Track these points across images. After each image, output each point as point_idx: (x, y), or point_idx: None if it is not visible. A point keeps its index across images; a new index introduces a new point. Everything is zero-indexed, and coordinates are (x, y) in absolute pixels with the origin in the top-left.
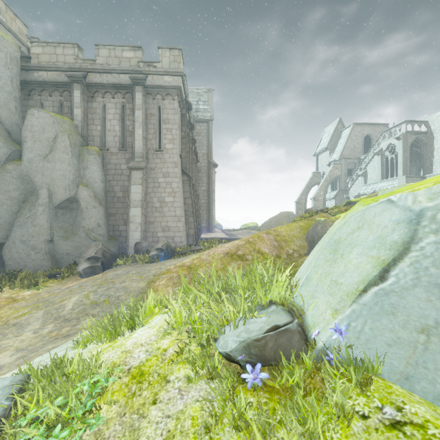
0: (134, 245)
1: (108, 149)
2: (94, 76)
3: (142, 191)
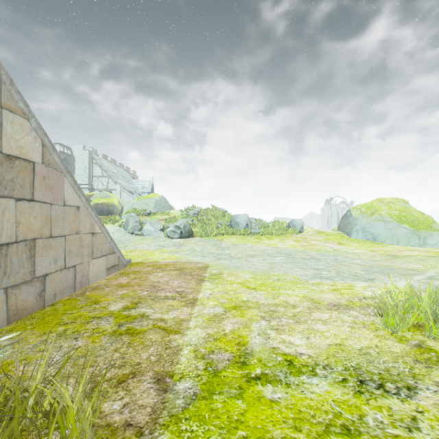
0: None
1: None
2: None
3: None
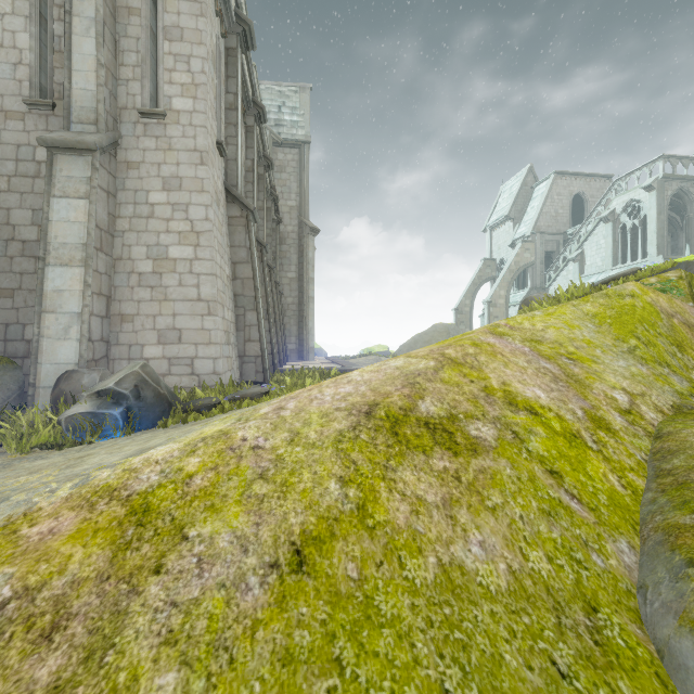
0: (54, 383)
1: None
2: None
3: (88, 217)
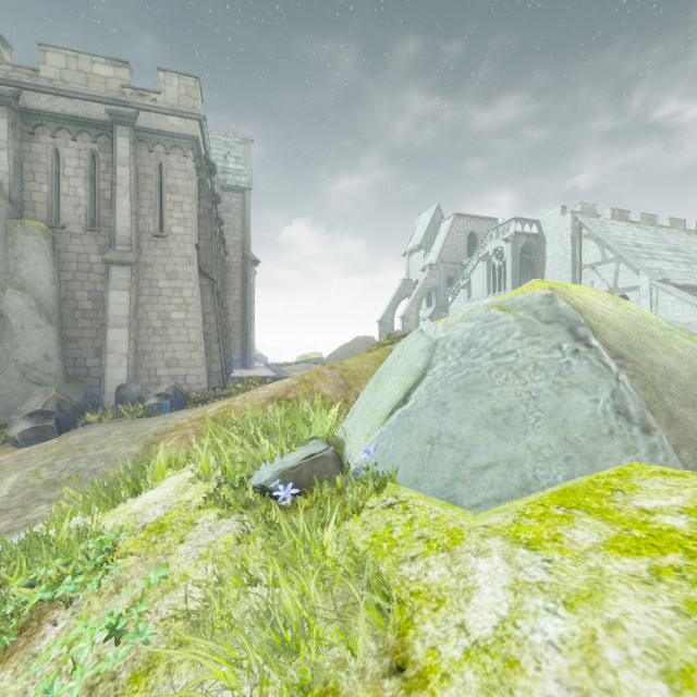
0: (115, 391)
1: (65, 227)
2: (36, 98)
3: (130, 301)
